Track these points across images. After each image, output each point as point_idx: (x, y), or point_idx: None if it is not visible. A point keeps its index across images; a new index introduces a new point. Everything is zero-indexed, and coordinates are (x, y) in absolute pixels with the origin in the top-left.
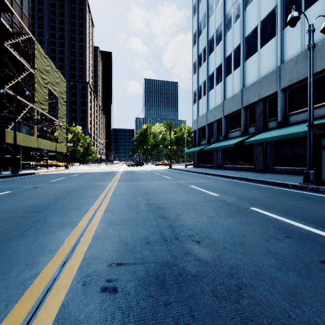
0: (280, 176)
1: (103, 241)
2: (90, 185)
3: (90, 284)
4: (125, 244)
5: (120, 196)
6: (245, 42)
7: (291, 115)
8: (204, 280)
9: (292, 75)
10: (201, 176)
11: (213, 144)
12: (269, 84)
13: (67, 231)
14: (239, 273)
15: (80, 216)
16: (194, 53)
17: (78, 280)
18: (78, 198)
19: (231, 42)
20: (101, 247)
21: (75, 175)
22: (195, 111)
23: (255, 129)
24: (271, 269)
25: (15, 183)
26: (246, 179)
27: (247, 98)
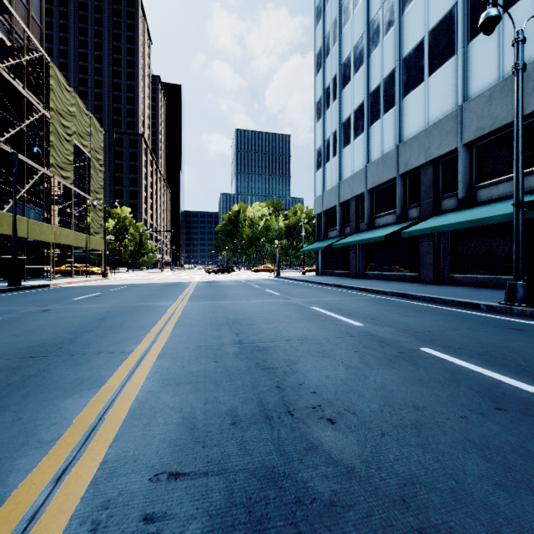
0: (463, 291)
1: (149, 420)
2: (140, 306)
3: (107, 527)
4: (191, 426)
5: (190, 326)
6: (403, 67)
7: (481, 188)
8: (350, 516)
9: (483, 121)
10: (330, 291)
11: (349, 237)
12: (443, 136)
13: (82, 398)
14: (421, 496)
15: (113, 365)
16: (318, 85)
17: (84, 516)
18: (116, 330)
19: (380, 67)
20: (142, 433)
21: (117, 289)
22: (320, 183)
23: (419, 211)
24: (484, 487)
25: (12, 302)
26: (406, 295)
27: (405, 159)
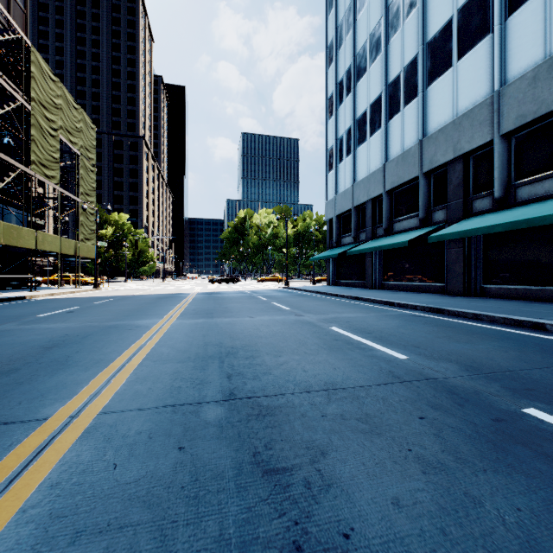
0: (507, 305)
1: None
2: (114, 325)
3: None
4: None
5: (165, 361)
6: (427, 52)
7: (522, 185)
8: None
9: (525, 107)
10: (347, 305)
11: (365, 243)
12: (476, 127)
13: None
14: None
15: None
16: (330, 79)
17: None
18: (53, 369)
19: (400, 55)
20: None
21: (101, 301)
22: (332, 185)
23: (446, 213)
24: None
25: None
26: (441, 310)
27: (430, 156)
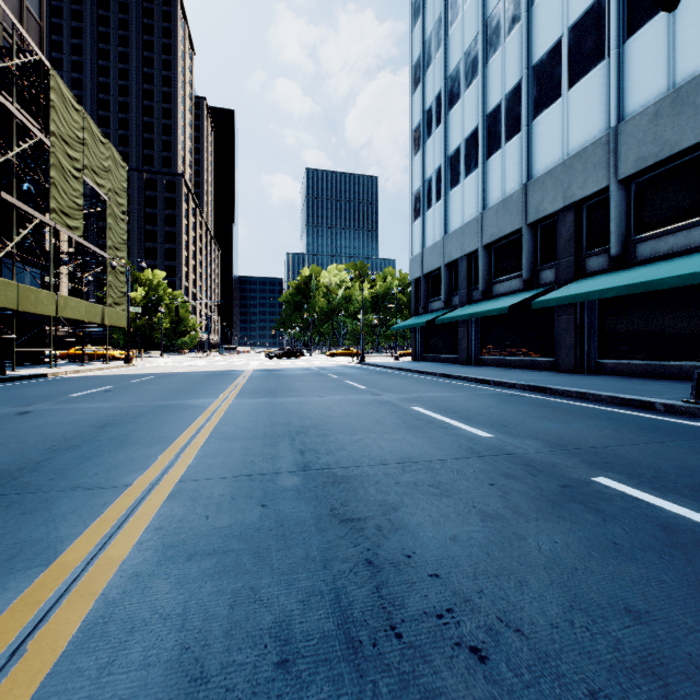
0: (621, 383)
1: (112, 654)
2: (165, 405)
3: None
4: (194, 670)
5: (231, 439)
6: (532, 78)
7: (643, 241)
8: None
9: (646, 148)
10: (434, 383)
11: (459, 309)
12: (589, 170)
13: (3, 591)
14: None
15: (87, 514)
16: (416, 106)
17: None
18: (116, 446)
19: (500, 79)
20: (88, 695)
21: (140, 380)
22: (418, 237)
23: (555, 274)
24: None
25: None
26: (542, 388)
27: (536, 203)
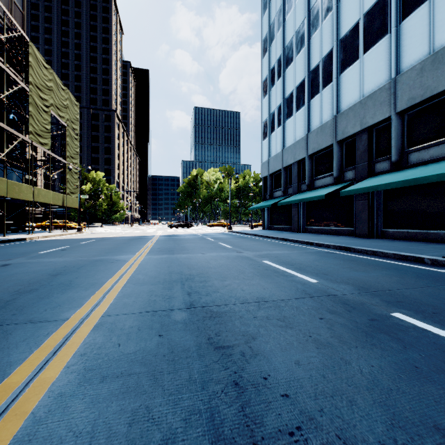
0: (399, 245)
1: None
2: (100, 260)
3: None
4: None
5: (142, 284)
6: (340, 47)
7: (412, 152)
8: None
9: (415, 92)
10: (277, 244)
11: (292, 196)
12: (377, 106)
13: None
14: None
15: (33, 343)
16: (264, 66)
17: None
18: (62, 289)
19: (319, 48)
20: None
21: (85, 242)
22: (266, 150)
23: (355, 173)
24: None
25: None
26: (348, 248)
27: (342, 128)
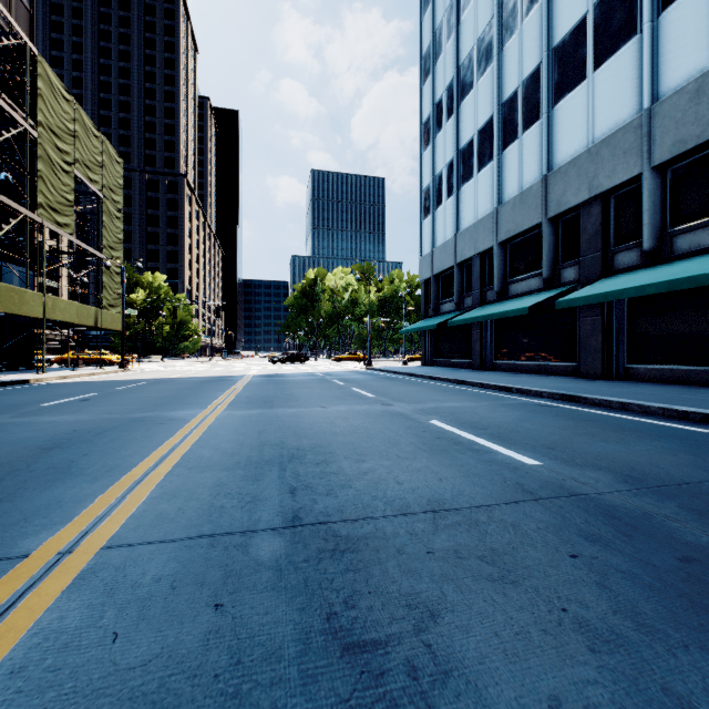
0: (662, 391)
1: None
2: (140, 418)
3: None
4: None
5: (204, 468)
6: (553, 61)
7: (681, 233)
8: None
9: (685, 130)
10: (450, 390)
11: (472, 310)
12: (618, 157)
13: None
14: None
15: None
16: (425, 99)
17: None
18: (48, 480)
19: (517, 65)
20: None
21: (127, 386)
22: (428, 236)
23: (579, 271)
24: None
25: None
26: (575, 397)
27: (558, 196)
